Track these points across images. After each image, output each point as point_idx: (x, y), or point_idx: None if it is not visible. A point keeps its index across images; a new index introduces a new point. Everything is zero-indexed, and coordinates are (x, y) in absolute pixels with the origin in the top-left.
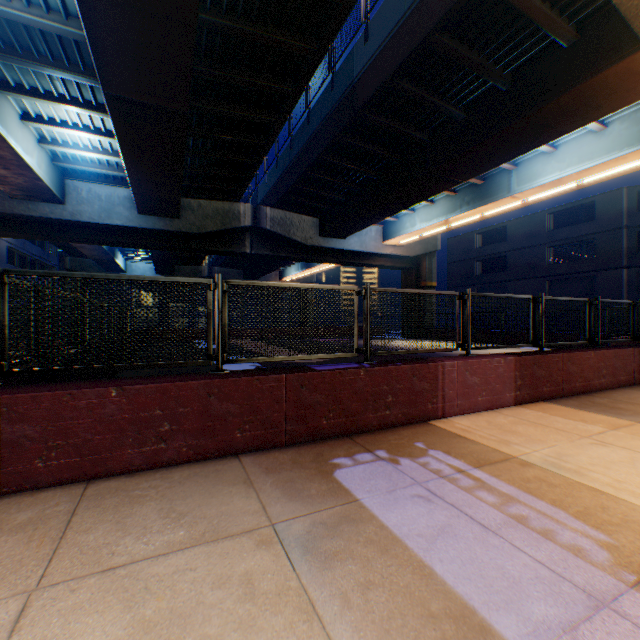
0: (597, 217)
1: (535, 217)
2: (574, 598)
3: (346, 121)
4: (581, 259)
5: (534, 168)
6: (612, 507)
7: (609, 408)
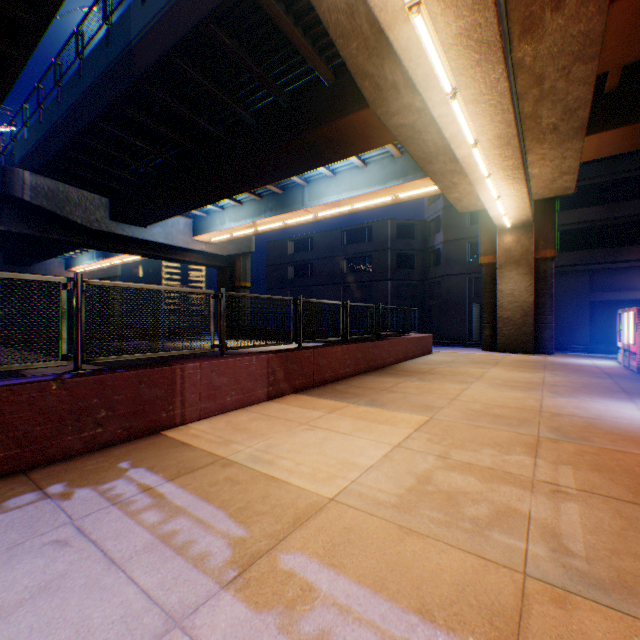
0: (374, 239)
1: (334, 232)
2: (148, 630)
3: (124, 87)
4: (364, 271)
5: (321, 188)
6: (274, 494)
7: (341, 393)
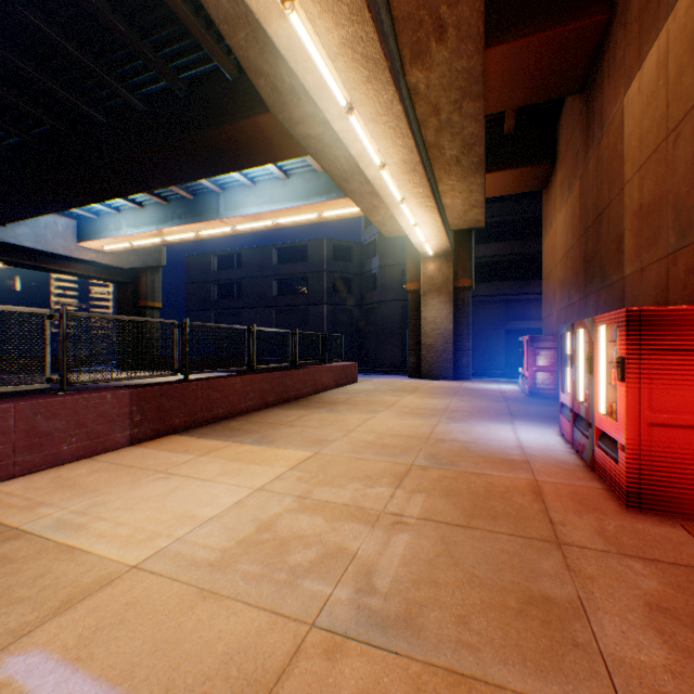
0: (310, 259)
1: (266, 250)
2: None
3: None
4: (299, 294)
5: (240, 197)
6: (57, 570)
7: (232, 431)
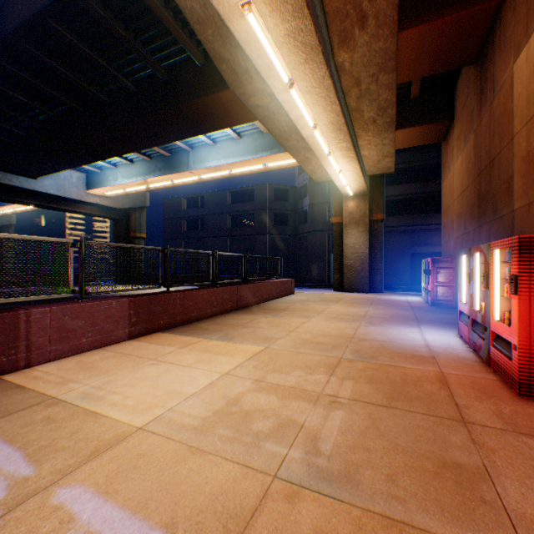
0: (255, 200)
1: (223, 193)
2: None
3: None
4: (248, 226)
5: (204, 154)
6: (86, 429)
7: (202, 330)
